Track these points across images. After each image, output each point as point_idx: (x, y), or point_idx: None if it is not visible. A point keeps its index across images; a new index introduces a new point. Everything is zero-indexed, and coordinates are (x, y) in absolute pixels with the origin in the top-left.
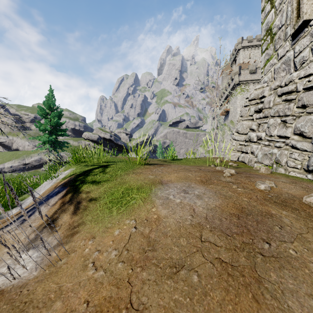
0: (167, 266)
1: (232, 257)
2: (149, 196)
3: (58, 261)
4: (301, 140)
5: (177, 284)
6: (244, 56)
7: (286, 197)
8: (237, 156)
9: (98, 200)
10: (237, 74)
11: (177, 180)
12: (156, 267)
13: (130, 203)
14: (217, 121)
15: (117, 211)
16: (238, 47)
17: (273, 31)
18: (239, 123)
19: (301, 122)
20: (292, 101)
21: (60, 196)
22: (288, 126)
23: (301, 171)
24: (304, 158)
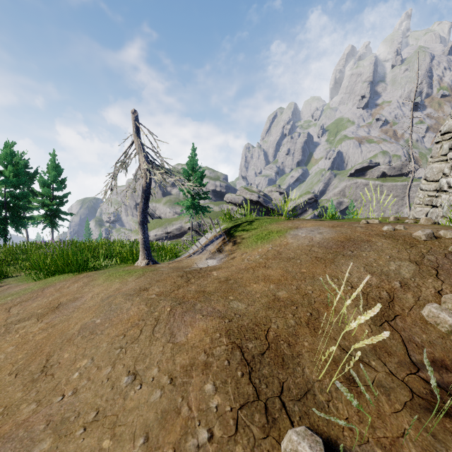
0: (285, 259)
1: (324, 256)
2: (284, 234)
3: (229, 261)
4: None
5: (288, 263)
6: None
7: (400, 234)
8: (425, 212)
9: (248, 238)
10: None
11: (310, 226)
12: (280, 259)
13: (270, 238)
14: (414, 163)
15: (260, 242)
16: None
17: None
18: (428, 167)
19: None
20: None
21: (221, 240)
22: None
23: None
24: None
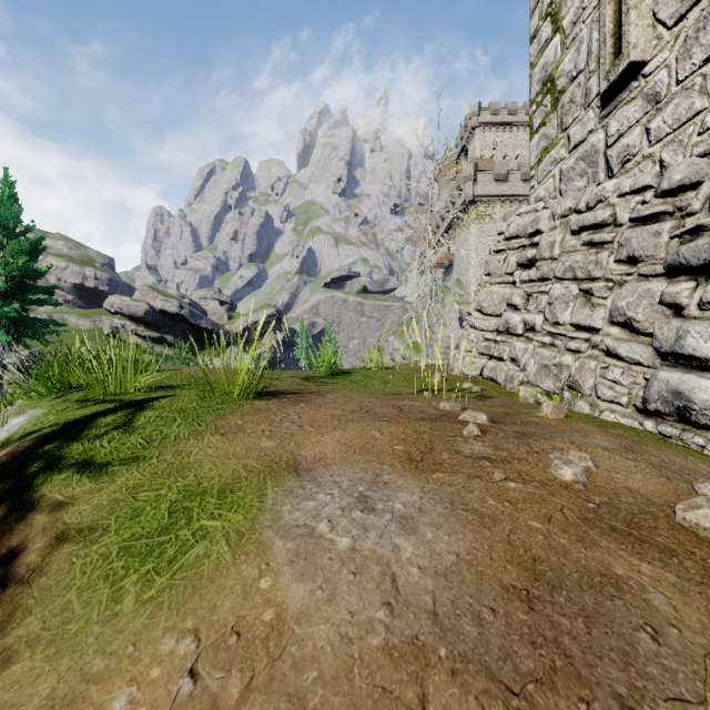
0: None
1: None
2: (256, 524)
3: None
4: (628, 337)
5: None
6: (484, 144)
7: (633, 507)
8: (480, 365)
9: (82, 541)
10: (470, 179)
11: (341, 457)
12: None
13: (189, 554)
14: (433, 281)
15: (138, 593)
16: (472, 123)
17: (557, 85)
18: (484, 291)
19: (629, 297)
20: (604, 246)
21: None
22: (596, 303)
23: (627, 412)
24: (635, 381)
